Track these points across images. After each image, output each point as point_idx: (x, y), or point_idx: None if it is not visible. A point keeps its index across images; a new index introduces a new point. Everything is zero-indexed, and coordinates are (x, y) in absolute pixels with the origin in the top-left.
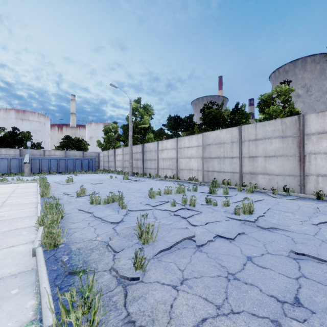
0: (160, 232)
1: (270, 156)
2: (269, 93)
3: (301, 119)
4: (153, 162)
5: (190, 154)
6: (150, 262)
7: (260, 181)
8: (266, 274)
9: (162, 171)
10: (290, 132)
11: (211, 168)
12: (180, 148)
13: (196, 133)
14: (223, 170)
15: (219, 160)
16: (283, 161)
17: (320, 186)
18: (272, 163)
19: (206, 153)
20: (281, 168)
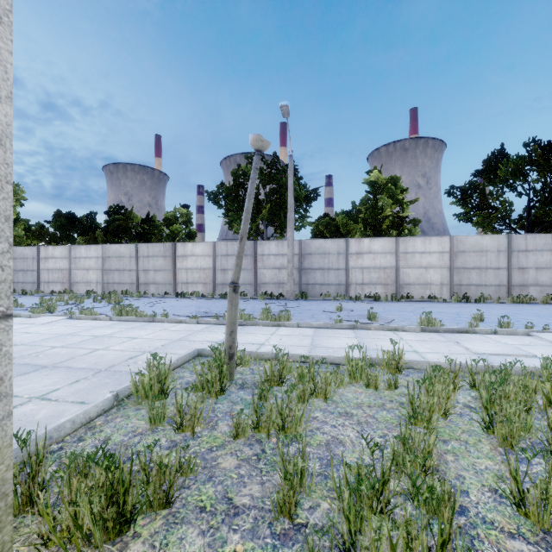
0: (59, 309)
1: (158, 270)
2: (171, 213)
3: (174, 246)
4: (30, 274)
5: (89, 265)
6: (56, 313)
7: (152, 290)
8: (104, 310)
9: (46, 286)
10: (169, 254)
11: (112, 280)
12: (74, 258)
13: (99, 239)
14: (123, 282)
15: (120, 273)
16: (165, 274)
17: (183, 290)
18: (159, 275)
19: (107, 265)
20: (164, 279)
